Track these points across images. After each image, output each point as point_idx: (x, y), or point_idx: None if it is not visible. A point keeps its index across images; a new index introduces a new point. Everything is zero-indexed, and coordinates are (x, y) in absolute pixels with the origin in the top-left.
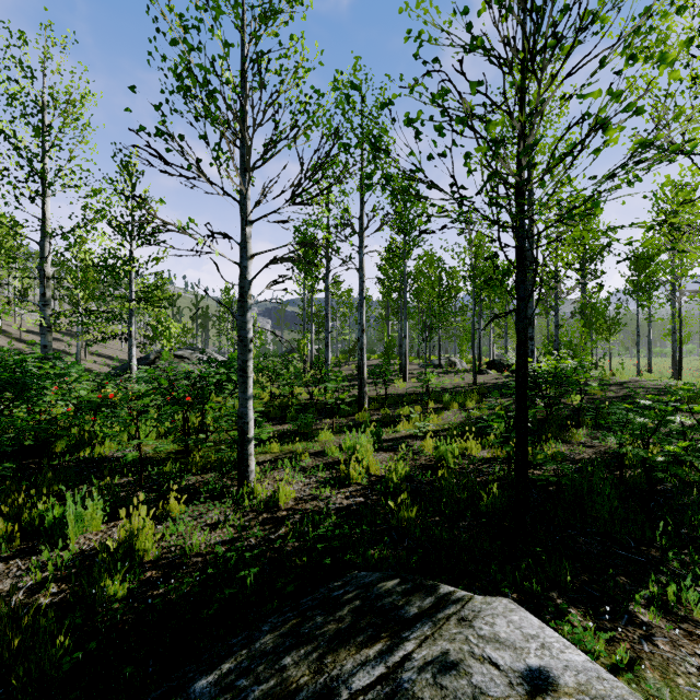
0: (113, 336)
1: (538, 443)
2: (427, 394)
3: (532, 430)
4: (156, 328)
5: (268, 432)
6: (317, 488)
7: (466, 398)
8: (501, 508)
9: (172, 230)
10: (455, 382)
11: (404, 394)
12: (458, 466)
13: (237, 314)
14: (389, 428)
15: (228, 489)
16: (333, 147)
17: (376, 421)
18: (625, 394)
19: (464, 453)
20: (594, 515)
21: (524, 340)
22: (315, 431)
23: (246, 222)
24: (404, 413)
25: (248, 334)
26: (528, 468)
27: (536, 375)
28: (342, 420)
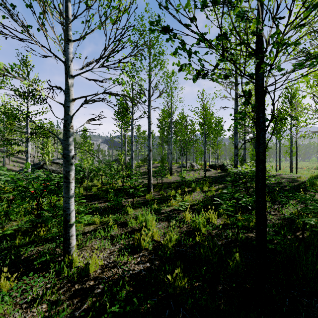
0: (18, 152)
1: (246, 213)
2: (182, 182)
3: (240, 204)
4: (43, 148)
5: (95, 208)
6: (119, 255)
7: (203, 185)
8: (243, 272)
9: (3, 74)
10: (195, 175)
11: (171, 182)
12: (206, 232)
13: (62, 139)
14: (164, 204)
15: (56, 259)
16: (127, 20)
17: (157, 199)
18: (277, 181)
19: (208, 221)
20: (301, 273)
21: (263, 158)
22: (123, 207)
23: (67, 74)
24: (172, 194)
25: (70, 152)
26: (247, 232)
27: (241, 174)
28: (139, 199)
